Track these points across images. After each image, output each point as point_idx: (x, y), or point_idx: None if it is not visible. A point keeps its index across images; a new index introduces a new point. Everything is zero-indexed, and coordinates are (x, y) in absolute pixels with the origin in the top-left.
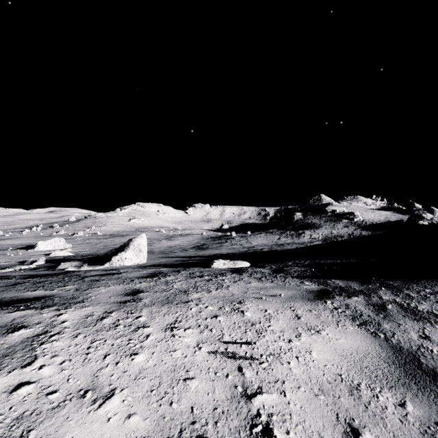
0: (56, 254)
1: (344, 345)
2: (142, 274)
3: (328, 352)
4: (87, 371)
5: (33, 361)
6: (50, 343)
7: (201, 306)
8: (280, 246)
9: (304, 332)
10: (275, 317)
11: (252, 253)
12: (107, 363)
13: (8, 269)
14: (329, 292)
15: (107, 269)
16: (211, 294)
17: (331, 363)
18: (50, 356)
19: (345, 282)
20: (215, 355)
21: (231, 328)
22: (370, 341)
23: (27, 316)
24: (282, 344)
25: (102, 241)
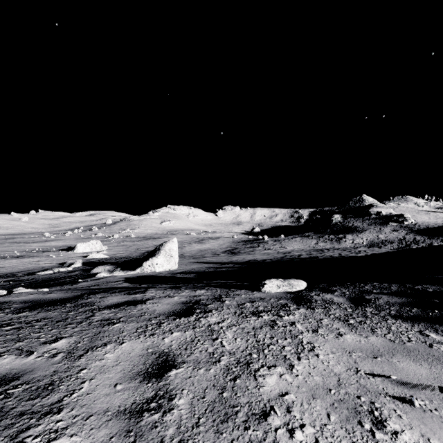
0: (92, 256)
1: None
2: (173, 304)
3: None
4: None
5: None
6: None
7: None
8: (319, 252)
9: None
10: None
11: (292, 261)
12: None
13: (48, 272)
14: None
15: (138, 275)
16: (298, 377)
17: None
18: None
19: None
20: None
21: None
22: None
23: None
24: None
25: (136, 243)
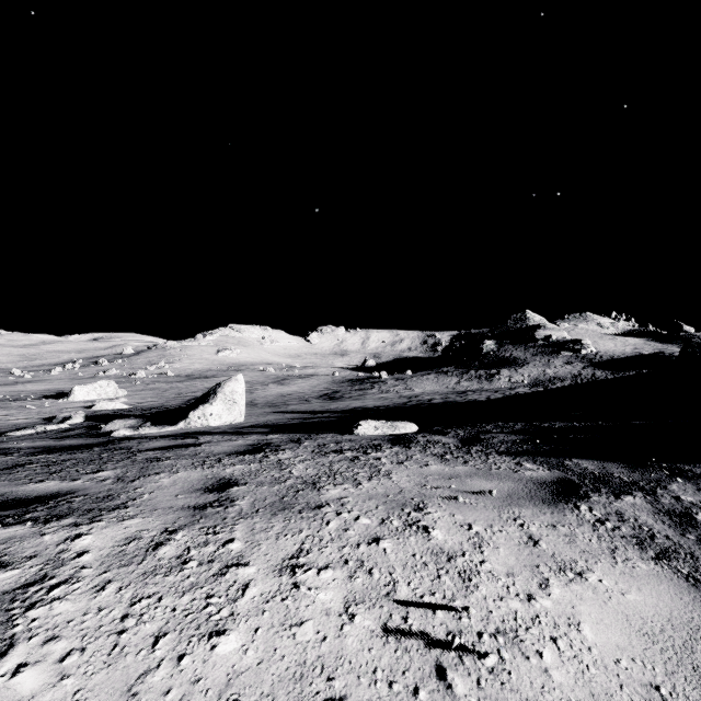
0: (102, 406)
1: (642, 609)
2: (236, 446)
3: (615, 626)
4: (115, 681)
5: (3, 654)
6: (47, 607)
7: (347, 518)
8: (460, 395)
9: (554, 575)
10: (490, 540)
11: (417, 407)
12: (159, 656)
13: (26, 431)
14: (576, 485)
15: (182, 431)
16: (362, 489)
17: (628, 655)
18: (43, 640)
19: (598, 464)
20: (384, 635)
21: (409, 566)
22: (690, 598)
23: (12, 541)
24: (517, 606)
25: (175, 385)
